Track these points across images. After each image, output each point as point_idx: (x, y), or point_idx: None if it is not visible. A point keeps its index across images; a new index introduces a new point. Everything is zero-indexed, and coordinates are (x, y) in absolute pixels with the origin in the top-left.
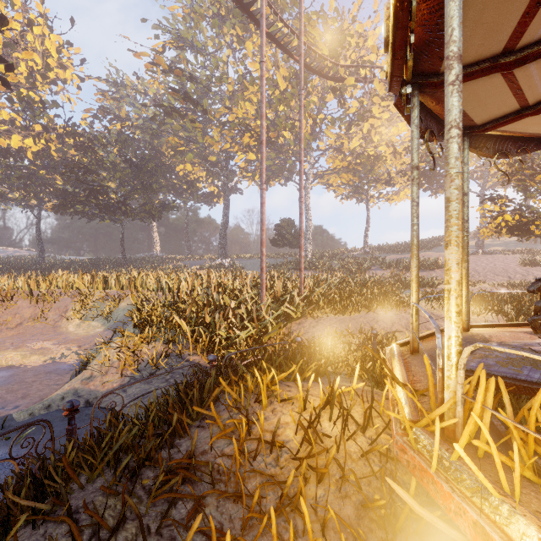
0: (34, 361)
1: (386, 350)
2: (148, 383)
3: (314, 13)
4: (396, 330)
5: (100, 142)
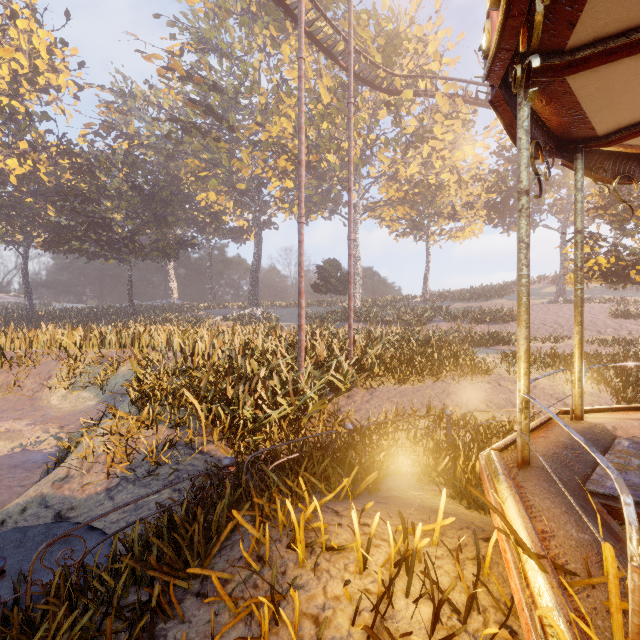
0: None
1: (481, 459)
2: (144, 486)
3: (365, 11)
4: (477, 410)
5: (102, 164)
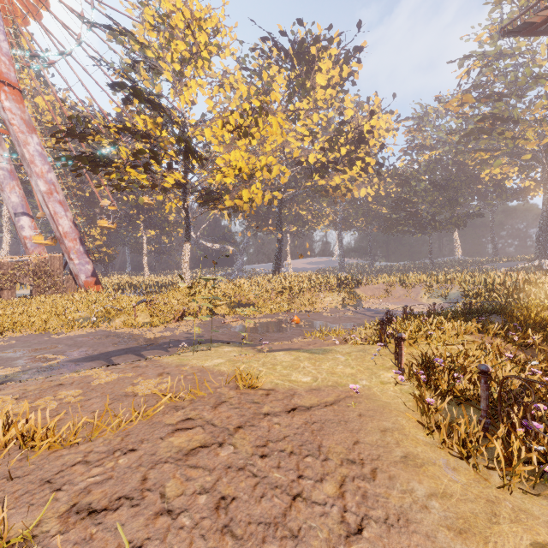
0: (418, 310)
1: None
2: None
3: None
4: None
5: (413, 176)
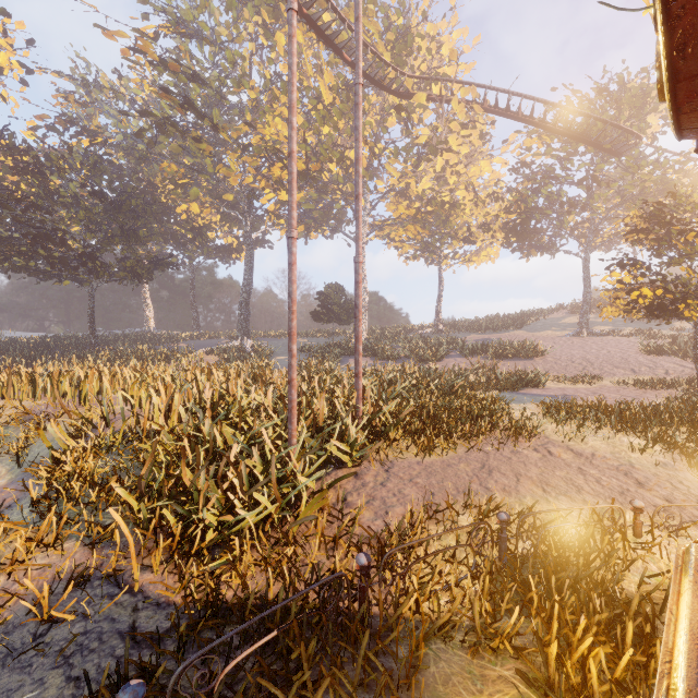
0: None
1: None
2: (20, 668)
3: (372, 1)
4: (542, 510)
5: (54, 164)
